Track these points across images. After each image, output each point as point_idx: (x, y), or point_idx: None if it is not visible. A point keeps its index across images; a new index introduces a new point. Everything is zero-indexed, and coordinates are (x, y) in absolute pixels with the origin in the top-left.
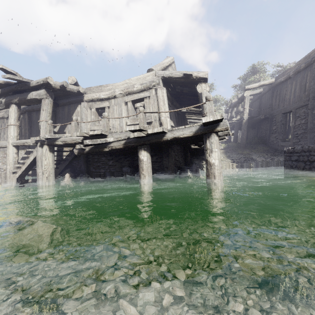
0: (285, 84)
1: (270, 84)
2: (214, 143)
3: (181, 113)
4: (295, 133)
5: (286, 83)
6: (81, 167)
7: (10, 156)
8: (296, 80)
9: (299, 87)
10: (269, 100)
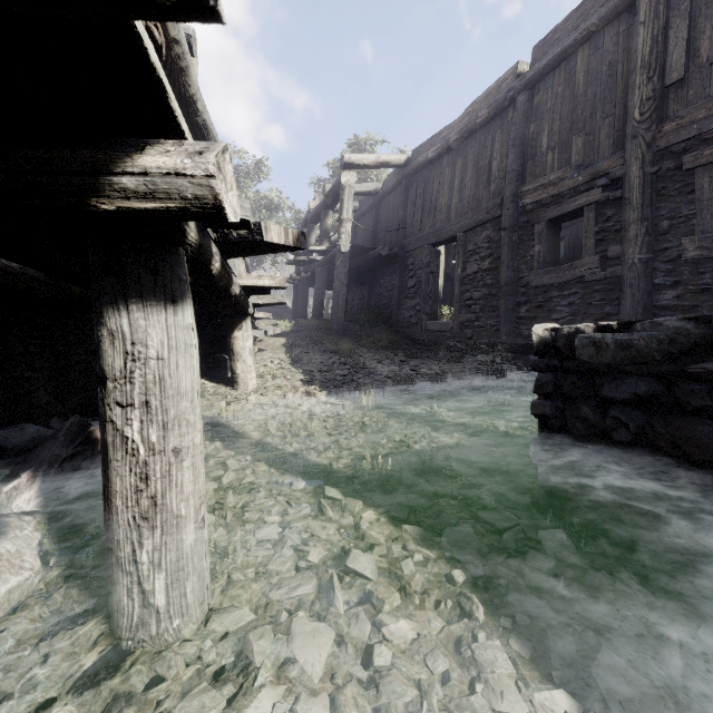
0: (438, 169)
1: (400, 170)
2: None
3: None
4: (465, 295)
5: (439, 165)
6: None
7: None
8: (464, 155)
9: (474, 172)
10: (398, 211)
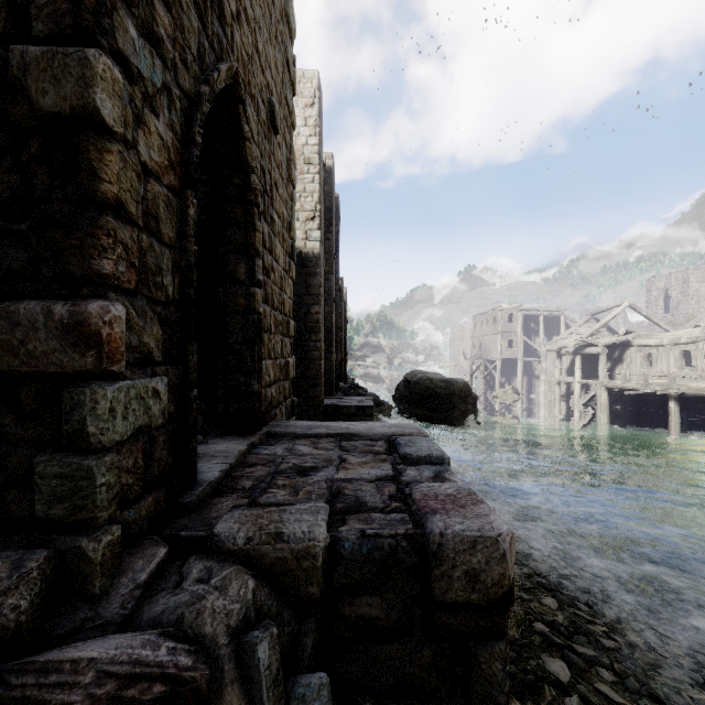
0: None
1: None
2: None
3: None
4: None
5: None
6: (630, 402)
7: (576, 389)
8: None
9: None
10: None
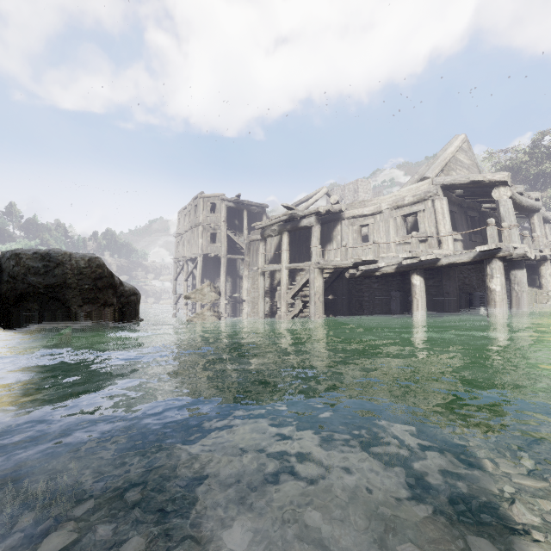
0: None
1: None
2: (495, 269)
3: (480, 214)
4: None
5: None
6: (343, 289)
7: (283, 278)
8: None
9: None
10: None
